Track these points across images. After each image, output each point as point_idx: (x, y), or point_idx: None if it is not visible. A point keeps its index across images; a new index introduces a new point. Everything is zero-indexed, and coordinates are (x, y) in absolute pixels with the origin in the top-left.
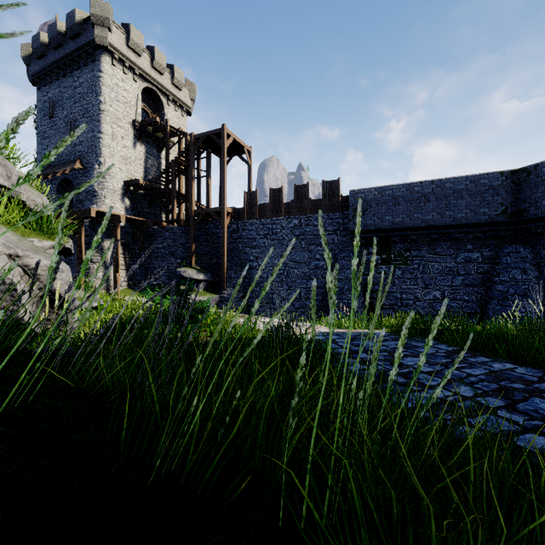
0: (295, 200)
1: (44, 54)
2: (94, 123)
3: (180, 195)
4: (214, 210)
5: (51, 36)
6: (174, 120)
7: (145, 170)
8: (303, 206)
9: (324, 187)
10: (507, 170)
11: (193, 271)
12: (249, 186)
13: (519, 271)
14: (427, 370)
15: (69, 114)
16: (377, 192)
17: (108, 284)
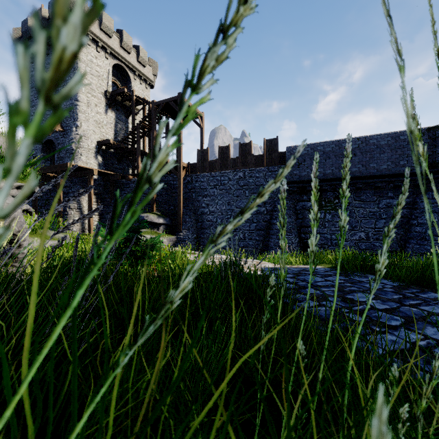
0: (240, 156)
1: (31, 36)
2: None
3: (143, 153)
4: None
5: None
6: (139, 92)
7: (115, 133)
8: (247, 161)
9: (265, 145)
10: (424, 128)
11: (154, 216)
12: (201, 146)
13: (435, 214)
14: (382, 307)
15: None
16: (310, 148)
17: (83, 227)
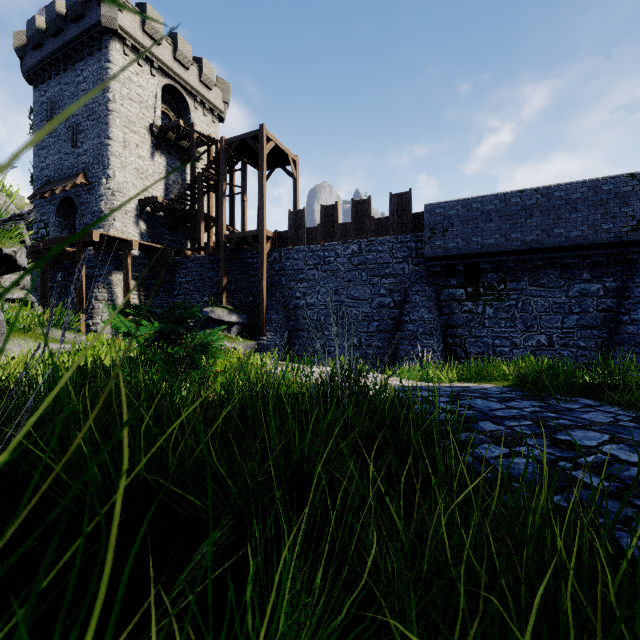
0: (354, 219)
1: (41, 44)
2: (101, 127)
3: (208, 217)
4: (250, 234)
5: (48, 19)
6: (202, 127)
7: (165, 187)
8: (364, 227)
9: (391, 202)
10: None
11: (224, 311)
12: (294, 206)
13: None
14: (634, 457)
15: (71, 117)
16: (462, 206)
17: None
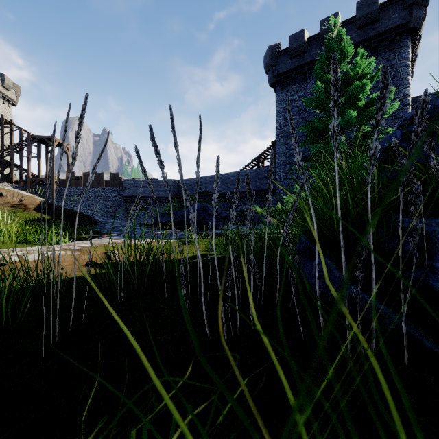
0: (97, 179)
1: None
2: None
3: (14, 165)
4: (46, 179)
5: None
6: (2, 109)
7: None
8: (101, 183)
9: (111, 176)
10: (176, 180)
11: None
12: (67, 166)
13: None
14: None
15: None
16: (134, 181)
17: None
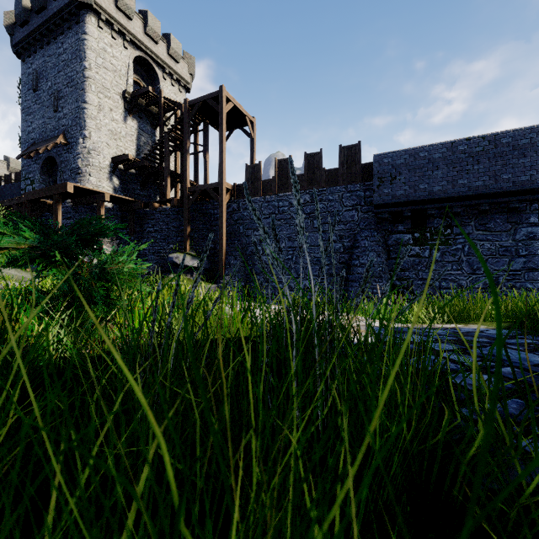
0: (306, 171)
1: (27, 21)
2: (79, 93)
3: (175, 174)
4: (211, 186)
5: None
6: (170, 95)
7: (137, 148)
8: (315, 178)
9: (341, 154)
10: None
11: (187, 257)
12: (251, 162)
13: None
14: None
15: (53, 85)
16: (409, 155)
17: None
